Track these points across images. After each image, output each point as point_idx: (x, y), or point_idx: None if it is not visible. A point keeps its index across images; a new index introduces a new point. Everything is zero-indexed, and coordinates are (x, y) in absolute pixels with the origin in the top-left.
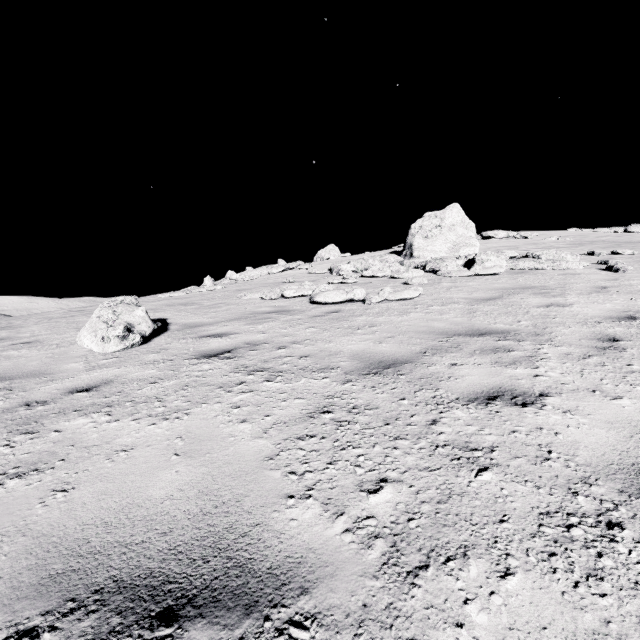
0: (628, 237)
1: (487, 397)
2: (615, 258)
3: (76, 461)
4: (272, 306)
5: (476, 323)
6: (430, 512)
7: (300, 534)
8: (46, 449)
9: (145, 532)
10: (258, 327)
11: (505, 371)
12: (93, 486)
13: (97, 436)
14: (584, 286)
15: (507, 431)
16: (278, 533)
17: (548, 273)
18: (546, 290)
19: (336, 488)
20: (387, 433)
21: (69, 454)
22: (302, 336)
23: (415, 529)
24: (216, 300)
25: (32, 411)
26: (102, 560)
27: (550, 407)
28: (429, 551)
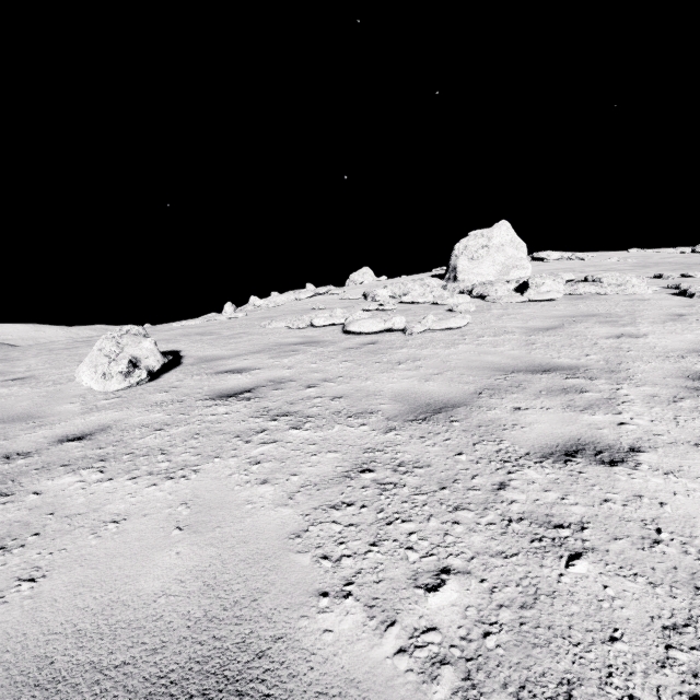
0: (697, 258)
1: (564, 452)
2: (687, 282)
3: (53, 536)
4: (300, 336)
5: (537, 357)
6: (512, 623)
7: (337, 655)
8: (19, 518)
9: (128, 648)
10: (283, 361)
11: (581, 417)
12: (69, 574)
13: (83, 501)
14: (656, 313)
15: (597, 500)
16: (307, 653)
17: (612, 299)
18: (613, 318)
19: (383, 582)
20: (444, 501)
21: (46, 526)
22: (334, 372)
23: (494, 650)
24: (237, 329)
25: (11, 466)
26: (66, 693)
27: (646, 466)
28: (518, 689)
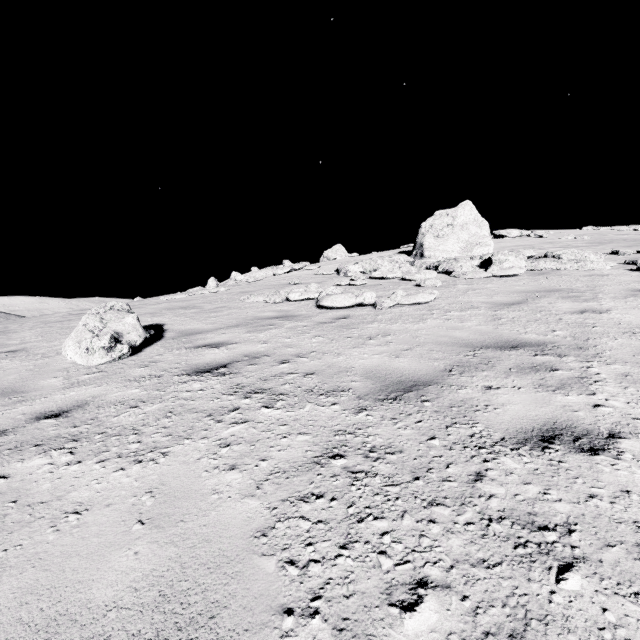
0: None
1: (541, 437)
2: None
3: (11, 529)
4: (276, 310)
5: (504, 332)
6: None
7: None
8: None
9: None
10: (259, 335)
11: (554, 398)
12: (20, 576)
13: (49, 487)
14: (617, 289)
15: (582, 495)
16: None
17: (572, 274)
18: (575, 293)
19: (354, 597)
20: (418, 494)
21: (6, 516)
22: (307, 347)
23: None
24: (218, 303)
25: None
26: None
27: (629, 456)
28: None
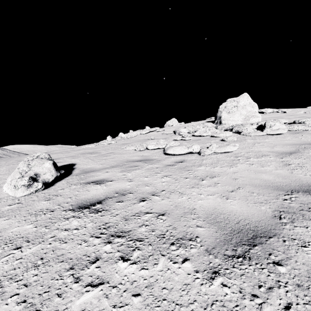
0: None
1: None
2: None
3: None
4: (140, 155)
5: (300, 177)
6: None
7: None
8: None
9: None
10: (128, 174)
11: None
12: None
13: None
14: None
15: None
16: None
17: None
18: None
19: None
20: None
21: None
22: (159, 186)
23: None
24: (109, 150)
25: None
26: None
27: None
28: None
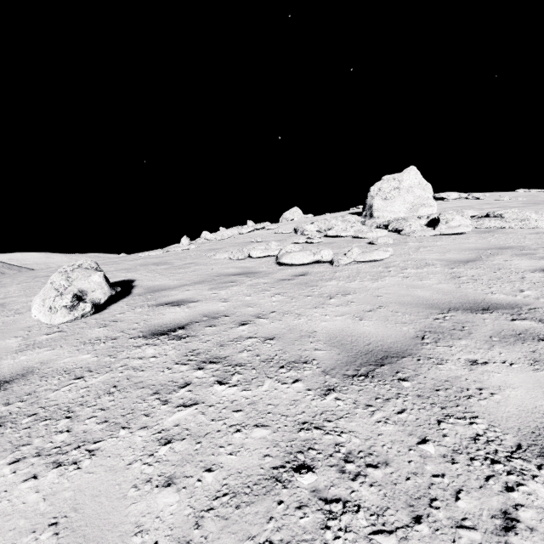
0: None
1: None
2: None
3: None
4: (238, 267)
5: (468, 292)
6: None
7: None
8: None
9: None
10: (221, 293)
11: None
12: None
13: None
14: None
15: None
16: None
17: (518, 232)
18: (528, 251)
19: None
20: None
21: None
22: (267, 306)
23: None
24: (187, 260)
25: None
26: None
27: None
28: None
